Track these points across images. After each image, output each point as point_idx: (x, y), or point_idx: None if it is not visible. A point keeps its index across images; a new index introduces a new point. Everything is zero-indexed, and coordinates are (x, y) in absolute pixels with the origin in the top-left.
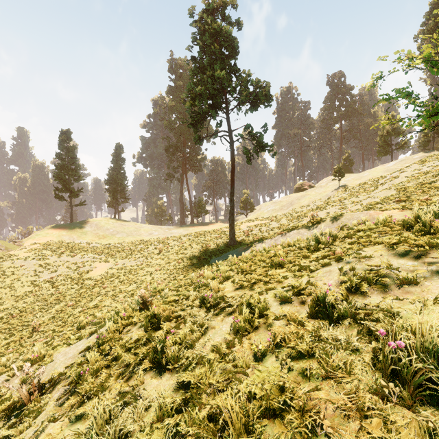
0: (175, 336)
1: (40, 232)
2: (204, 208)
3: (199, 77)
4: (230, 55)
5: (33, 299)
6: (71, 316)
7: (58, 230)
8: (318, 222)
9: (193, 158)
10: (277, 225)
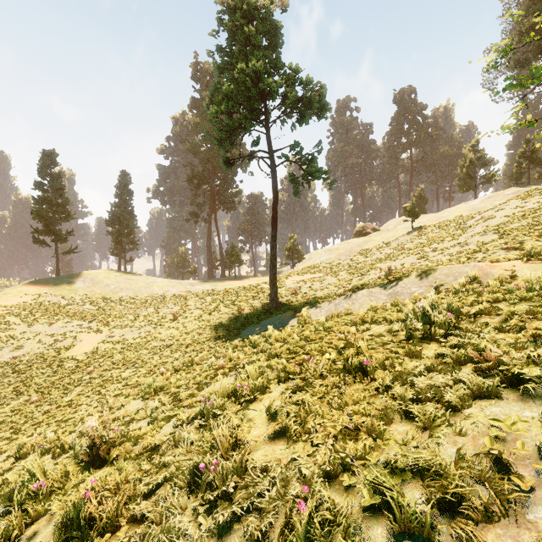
0: None
1: (10, 289)
2: (239, 258)
3: (229, 75)
4: (270, 45)
5: None
6: (29, 421)
7: (37, 287)
8: (398, 279)
9: (225, 192)
10: (334, 280)
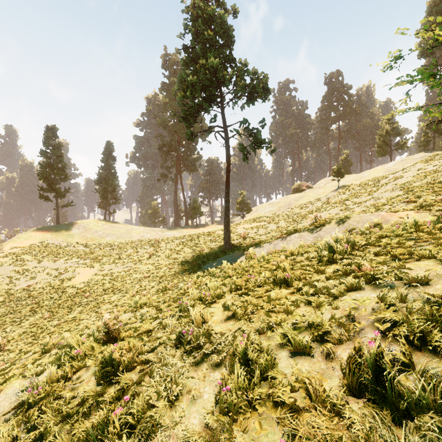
0: (128, 408)
1: (22, 234)
2: (199, 210)
3: (192, 68)
4: (225, 44)
5: (6, 310)
6: (44, 331)
7: (42, 233)
8: (322, 225)
9: (188, 157)
10: (275, 227)
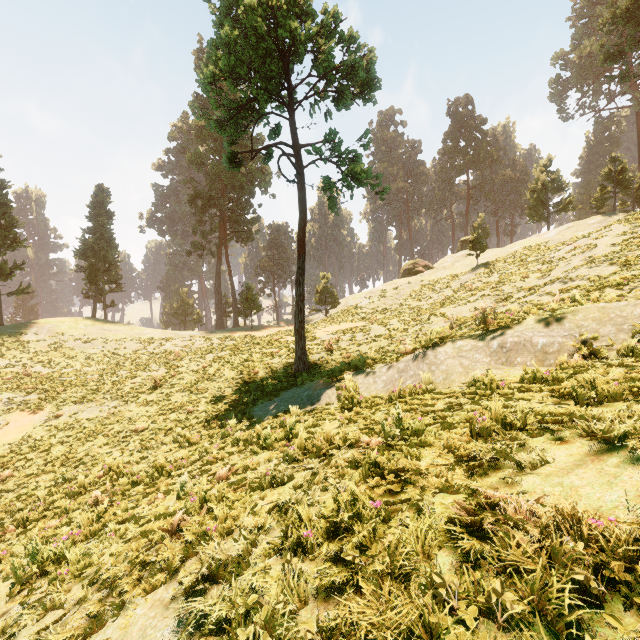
0: None
1: None
2: (256, 302)
3: None
4: None
5: None
6: None
7: None
8: (504, 328)
9: (238, 218)
10: (383, 330)
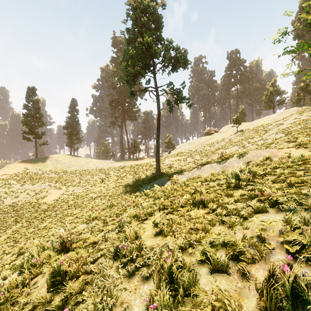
0: None
1: (10, 165)
2: (138, 147)
3: (133, 45)
4: (156, 27)
5: None
6: (23, 237)
7: (25, 164)
8: (227, 158)
9: (130, 110)
10: (192, 160)
